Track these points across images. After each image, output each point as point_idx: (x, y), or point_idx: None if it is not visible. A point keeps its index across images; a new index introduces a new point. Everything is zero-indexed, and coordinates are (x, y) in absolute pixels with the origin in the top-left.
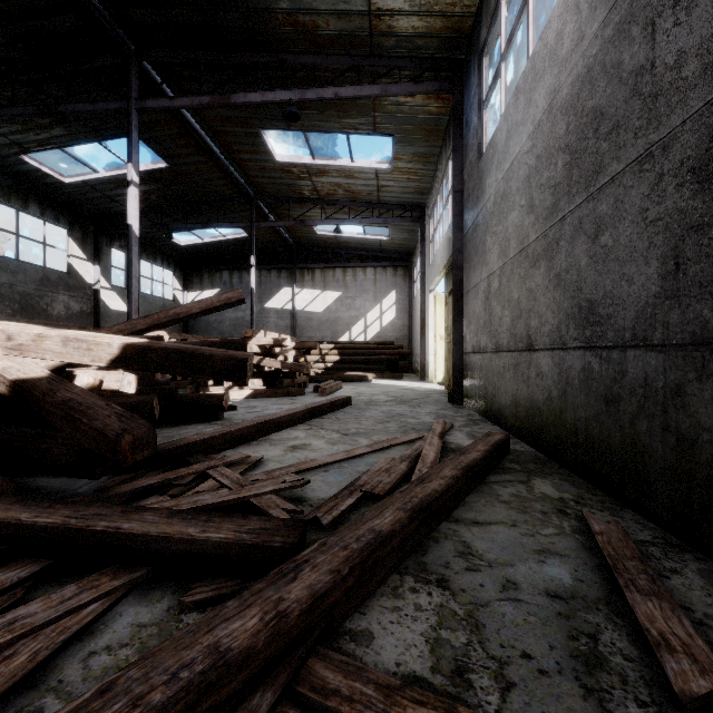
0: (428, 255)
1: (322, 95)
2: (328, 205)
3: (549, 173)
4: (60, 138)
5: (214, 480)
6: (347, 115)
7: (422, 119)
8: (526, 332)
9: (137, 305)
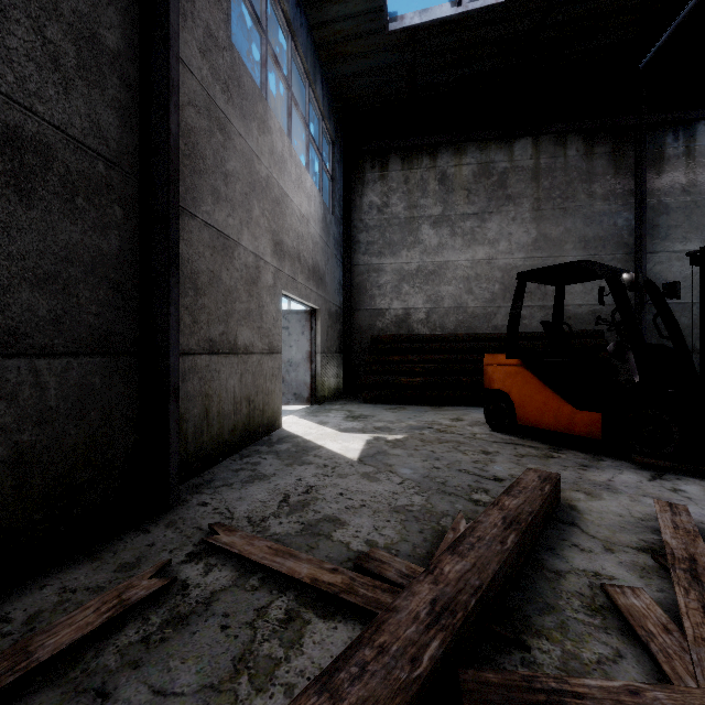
0: None
1: None
2: None
3: None
4: None
5: None
6: None
7: None
8: None
9: None
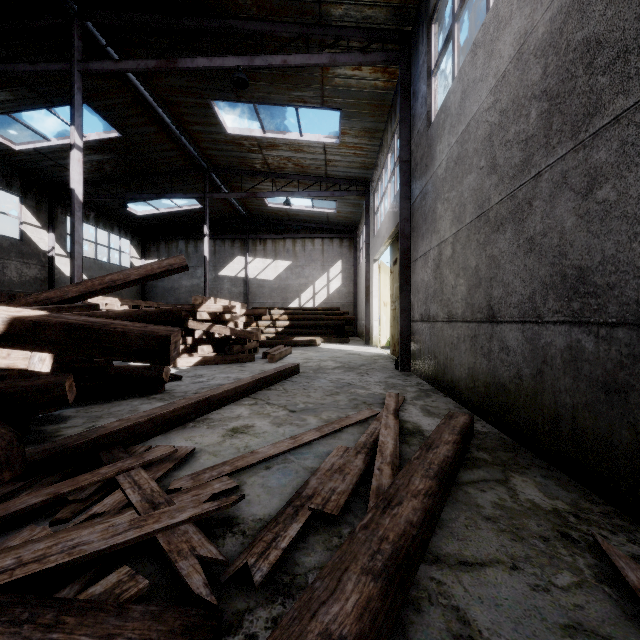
0: (373, 227)
1: (270, 62)
2: (278, 178)
3: (518, 126)
4: (7, 103)
5: (123, 491)
6: (295, 87)
7: (369, 94)
8: (486, 302)
9: (81, 272)
